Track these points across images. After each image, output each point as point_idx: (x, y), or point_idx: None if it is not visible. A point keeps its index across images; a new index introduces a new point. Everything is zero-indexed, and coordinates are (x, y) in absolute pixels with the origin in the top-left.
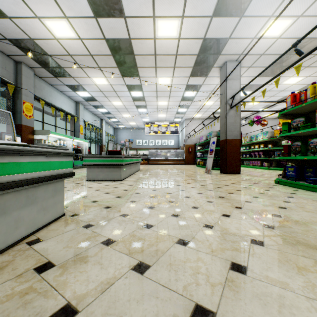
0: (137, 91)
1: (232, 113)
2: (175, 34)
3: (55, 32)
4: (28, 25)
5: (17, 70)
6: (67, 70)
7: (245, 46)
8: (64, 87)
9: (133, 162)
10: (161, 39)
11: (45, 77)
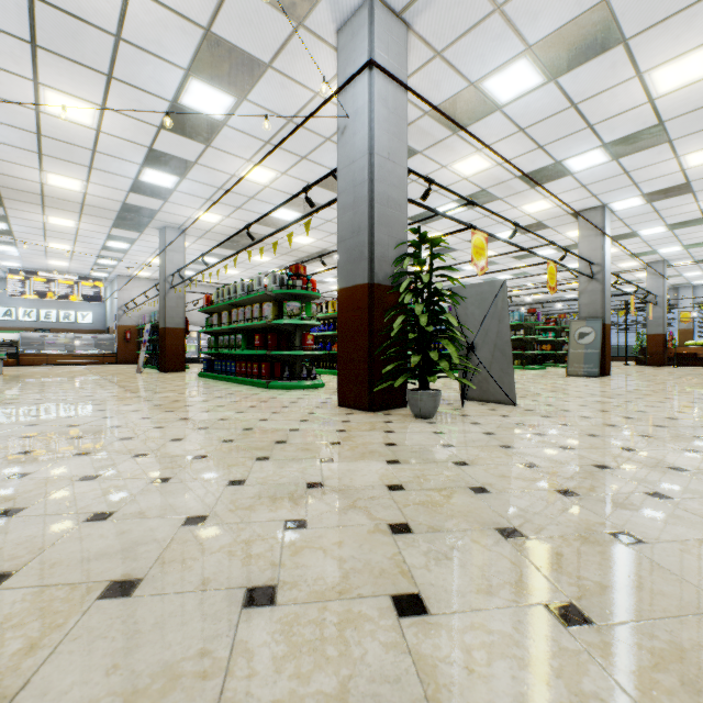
0: None
1: (173, 294)
2: (78, 189)
3: None
4: None
5: None
6: None
7: (184, 220)
8: None
9: None
10: (54, 186)
11: None
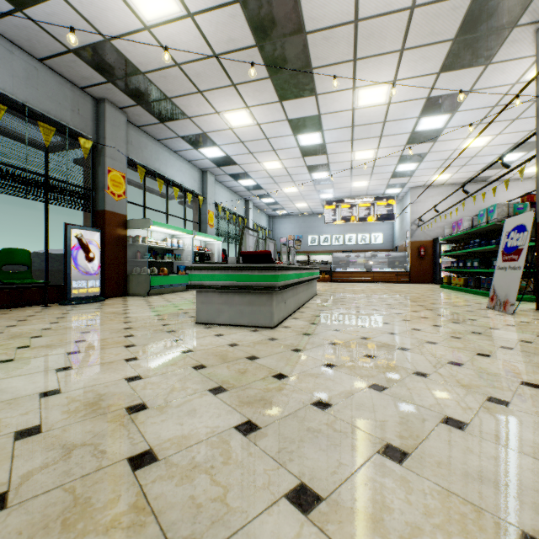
0: (310, 133)
1: None
2: None
3: (141, 9)
4: (94, 4)
5: (98, 114)
6: (177, 102)
7: None
8: (179, 143)
9: (304, 279)
10: None
11: (146, 124)
